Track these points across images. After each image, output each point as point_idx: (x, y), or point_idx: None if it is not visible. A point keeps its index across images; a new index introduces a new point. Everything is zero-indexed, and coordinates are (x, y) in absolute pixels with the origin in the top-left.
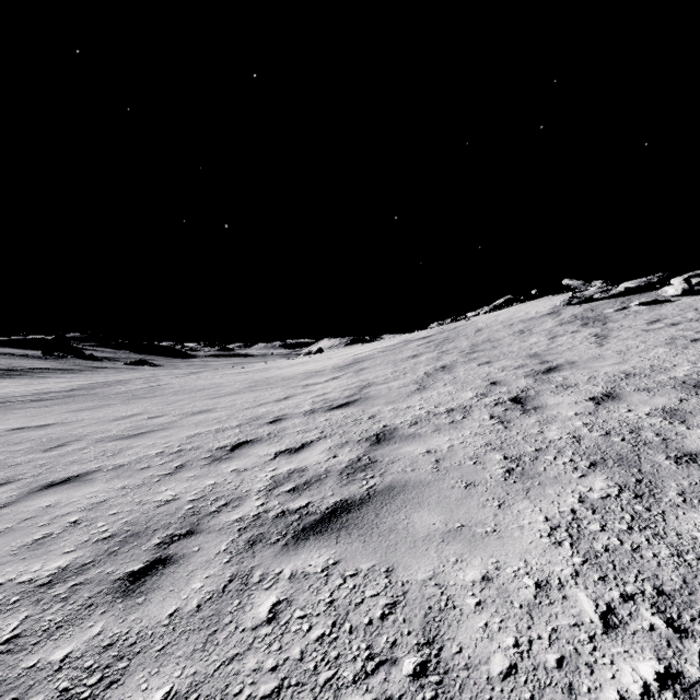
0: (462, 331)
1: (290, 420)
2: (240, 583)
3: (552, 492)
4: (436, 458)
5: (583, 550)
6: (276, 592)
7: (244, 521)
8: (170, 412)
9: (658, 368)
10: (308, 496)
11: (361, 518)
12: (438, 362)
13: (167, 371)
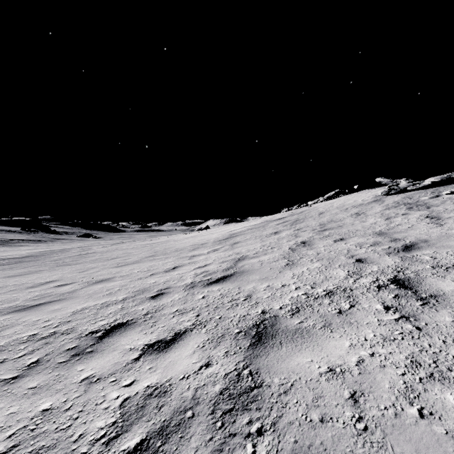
0: (308, 214)
1: (171, 295)
2: None
3: None
4: (350, 390)
5: None
6: None
7: None
8: (78, 280)
9: None
10: None
11: None
12: (297, 238)
13: (104, 241)
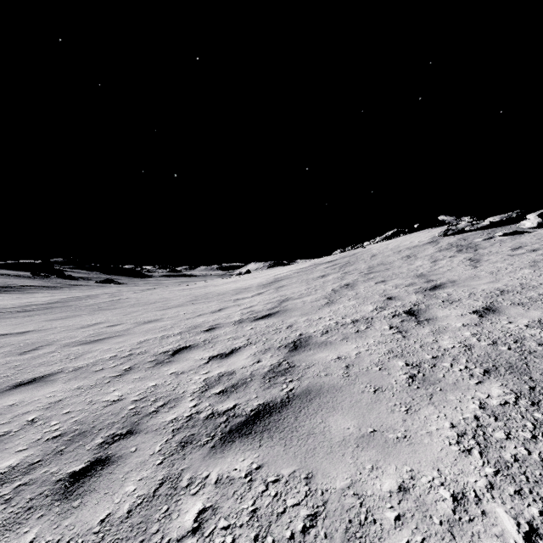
0: (360, 257)
1: (222, 329)
2: (169, 487)
3: (454, 398)
4: (346, 364)
5: (493, 460)
6: (202, 498)
7: (178, 421)
8: (126, 321)
9: (527, 285)
10: (235, 398)
11: (282, 421)
12: (342, 281)
13: (129, 288)
